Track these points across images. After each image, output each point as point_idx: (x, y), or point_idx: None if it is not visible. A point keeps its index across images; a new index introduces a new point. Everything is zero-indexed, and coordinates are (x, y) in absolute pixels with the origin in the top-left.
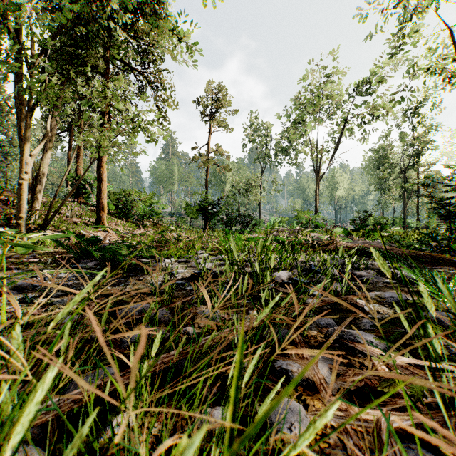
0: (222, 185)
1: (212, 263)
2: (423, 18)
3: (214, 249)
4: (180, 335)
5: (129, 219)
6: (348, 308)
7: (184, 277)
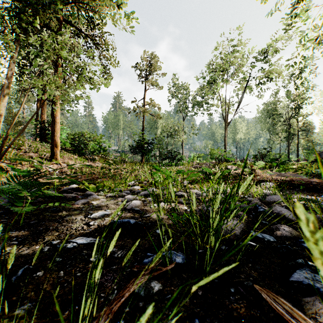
0: (155, 130)
1: (142, 198)
2: None
3: (146, 180)
4: None
5: (82, 155)
6: None
7: (99, 227)
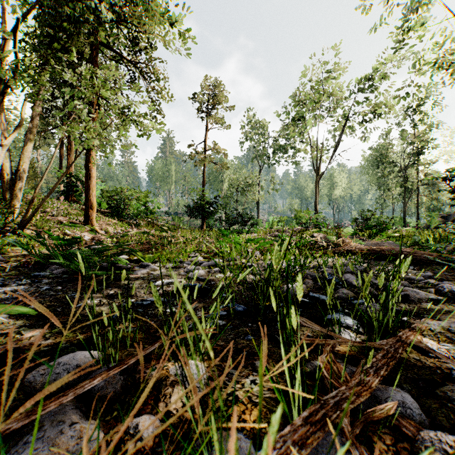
0: (220, 184)
1: (206, 269)
2: (428, 9)
3: (209, 251)
4: (124, 439)
5: (122, 218)
6: (410, 354)
7: (167, 291)
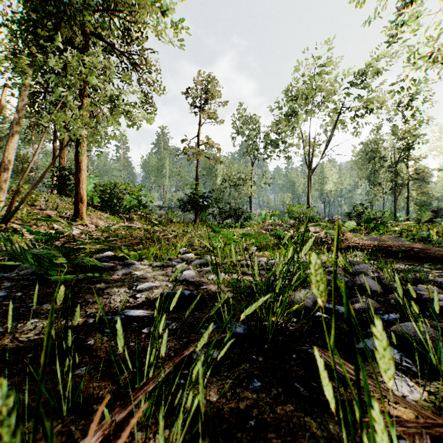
0: (213, 179)
1: (197, 268)
2: (422, 2)
3: (201, 246)
4: None
5: (114, 212)
6: None
7: (148, 299)
